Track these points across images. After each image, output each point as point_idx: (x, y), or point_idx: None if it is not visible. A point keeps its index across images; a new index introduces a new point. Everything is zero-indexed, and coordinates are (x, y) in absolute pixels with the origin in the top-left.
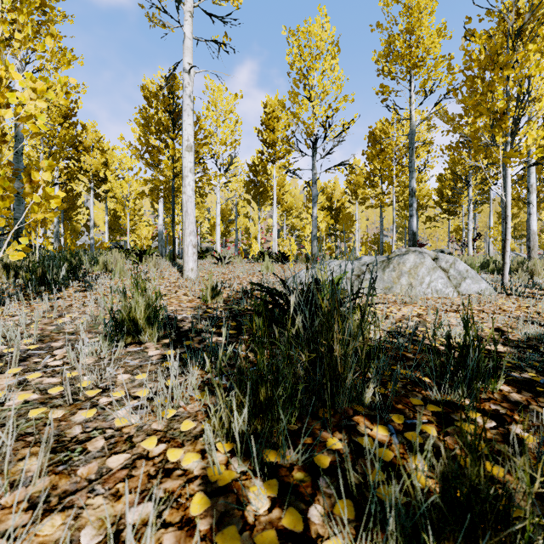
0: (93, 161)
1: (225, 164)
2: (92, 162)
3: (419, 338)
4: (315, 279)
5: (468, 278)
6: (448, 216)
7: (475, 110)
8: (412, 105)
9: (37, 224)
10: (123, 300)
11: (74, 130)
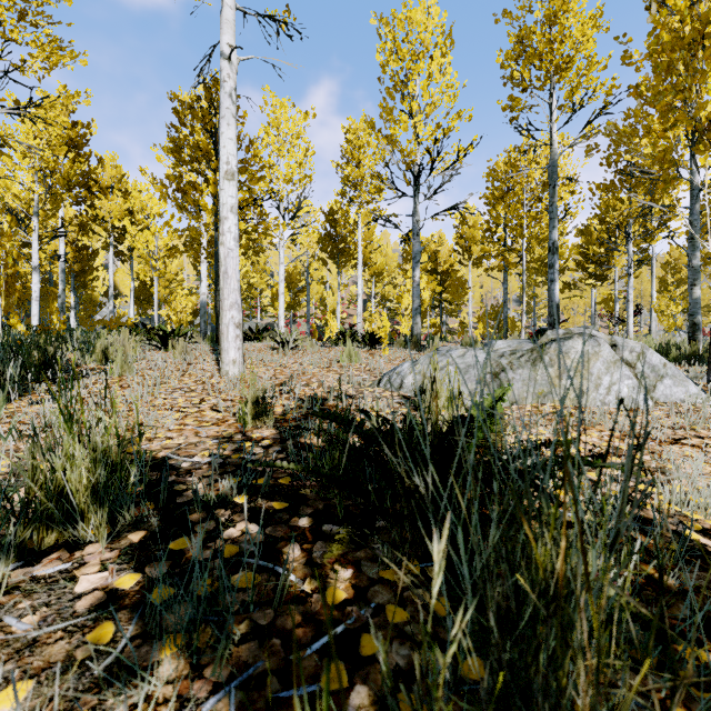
0: (113, 207)
1: (292, 210)
2: (111, 209)
3: (647, 513)
4: (462, 416)
5: (667, 377)
6: (595, 282)
7: (665, 118)
8: (554, 125)
9: (1, 292)
10: (32, 456)
11: (85, 164)
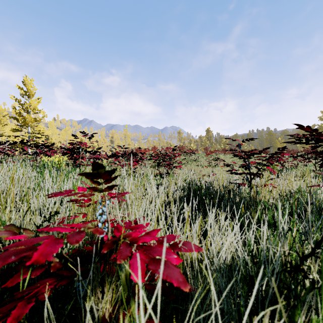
0: None
1: None
2: None
3: None
4: None
5: None
6: None
7: None
8: None
9: None
10: None
11: None
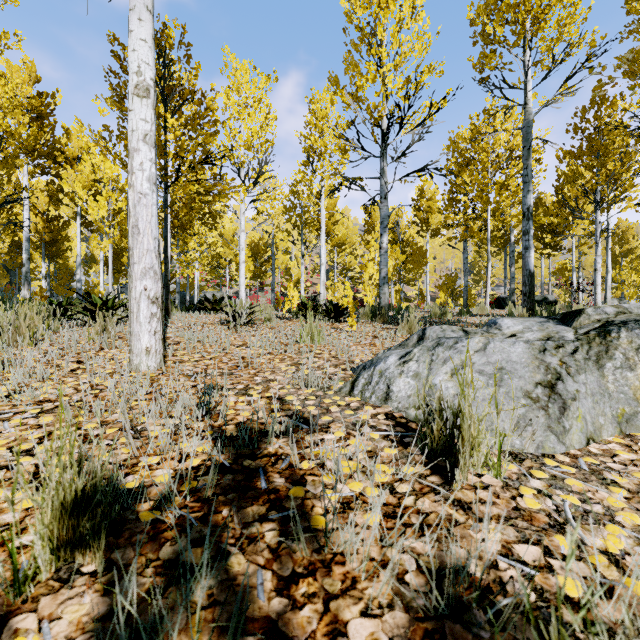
0: (79, 178)
1: (253, 177)
2: (77, 179)
3: None
4: None
5: None
6: (551, 251)
7: None
8: (528, 84)
9: None
10: None
11: (49, 133)
